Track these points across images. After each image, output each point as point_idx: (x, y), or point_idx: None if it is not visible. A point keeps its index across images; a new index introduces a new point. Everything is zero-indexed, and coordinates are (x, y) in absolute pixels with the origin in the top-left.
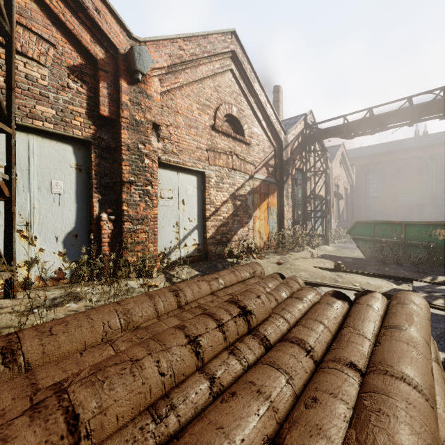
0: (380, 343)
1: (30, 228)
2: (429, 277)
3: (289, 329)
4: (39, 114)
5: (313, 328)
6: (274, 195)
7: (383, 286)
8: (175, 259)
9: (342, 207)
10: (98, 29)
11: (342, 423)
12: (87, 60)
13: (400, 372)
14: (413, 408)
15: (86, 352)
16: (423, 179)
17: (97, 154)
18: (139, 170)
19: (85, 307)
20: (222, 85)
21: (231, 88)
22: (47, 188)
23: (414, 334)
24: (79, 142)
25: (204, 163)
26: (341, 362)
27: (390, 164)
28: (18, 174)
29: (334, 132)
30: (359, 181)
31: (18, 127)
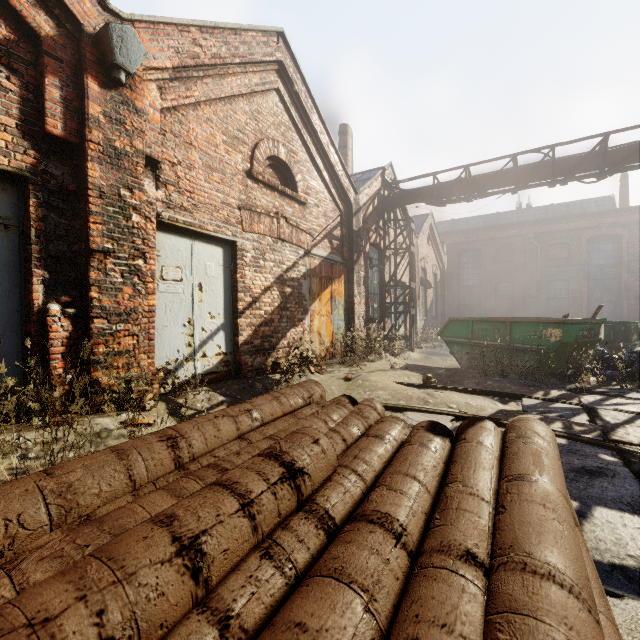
0: (505, 507)
1: None
2: (540, 391)
3: (365, 491)
4: None
5: (403, 490)
6: (341, 279)
7: (487, 407)
8: (187, 378)
9: (430, 299)
10: None
11: None
12: (20, 33)
13: (544, 563)
14: (577, 637)
15: None
16: (527, 265)
17: (41, 201)
18: (121, 232)
19: (10, 471)
20: (264, 110)
21: (278, 118)
22: None
23: (548, 487)
24: (4, 176)
25: (234, 228)
26: (453, 553)
27: (488, 243)
28: None
29: (420, 195)
30: (451, 264)
31: None
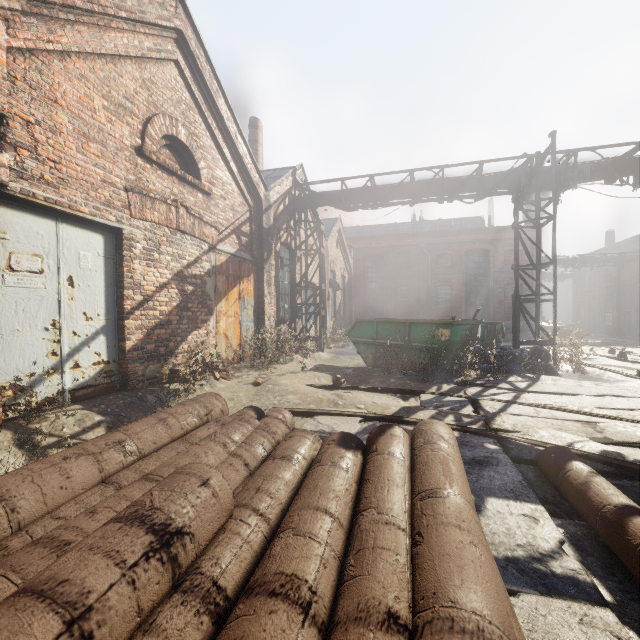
0: (422, 535)
1: None
2: (434, 386)
3: (269, 534)
4: None
5: (313, 532)
6: (250, 278)
7: (391, 405)
8: (50, 395)
9: (339, 300)
10: None
11: None
12: None
13: (471, 613)
14: None
15: None
16: (420, 271)
17: None
18: None
19: None
20: (159, 82)
21: (177, 93)
22: None
23: (460, 500)
24: None
25: (119, 213)
26: (372, 620)
27: (389, 250)
28: None
29: (330, 199)
30: (358, 268)
31: None
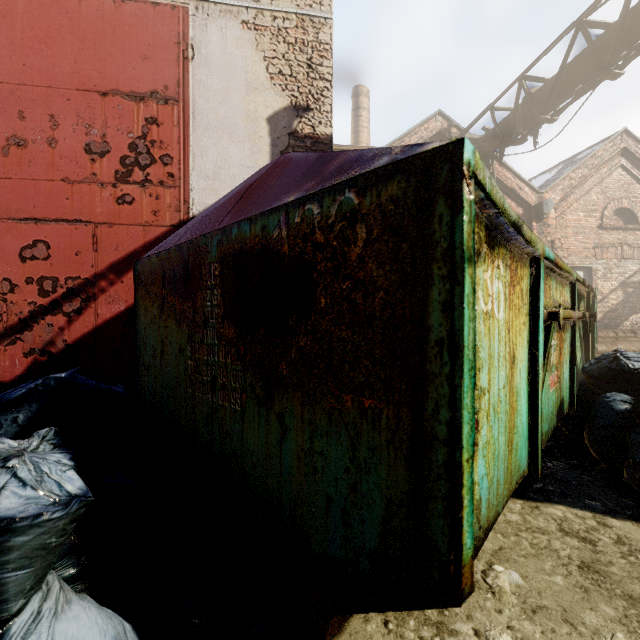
0: None
1: None
2: None
3: None
4: None
5: None
6: None
7: None
8: None
9: None
10: (519, 198)
11: None
12: None
13: None
14: None
15: None
16: None
17: None
18: None
19: None
20: (610, 184)
21: (621, 182)
22: None
23: None
24: None
25: (590, 260)
26: None
27: None
28: None
29: None
30: None
31: None
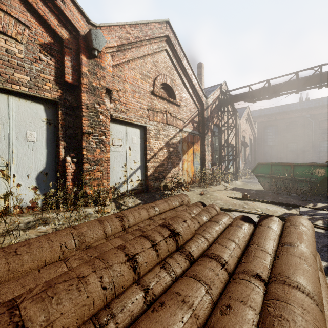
0: (279, 257)
1: (10, 168)
2: (311, 204)
3: (208, 246)
4: (16, 80)
5: (227, 246)
6: (198, 143)
7: (278, 211)
8: (123, 191)
9: (247, 153)
10: (63, 16)
11: (251, 327)
12: (55, 39)
13: (295, 282)
14: (307, 313)
15: (43, 269)
16: (306, 132)
17: (63, 112)
18: (95, 124)
19: (53, 229)
20: (159, 61)
21: (166, 64)
22: (23, 137)
23: (304, 249)
24: (49, 102)
25: (145, 119)
26: (249, 274)
27: (282, 121)
28: (0, 126)
29: (241, 97)
30: (260, 133)
31: (0, 90)
